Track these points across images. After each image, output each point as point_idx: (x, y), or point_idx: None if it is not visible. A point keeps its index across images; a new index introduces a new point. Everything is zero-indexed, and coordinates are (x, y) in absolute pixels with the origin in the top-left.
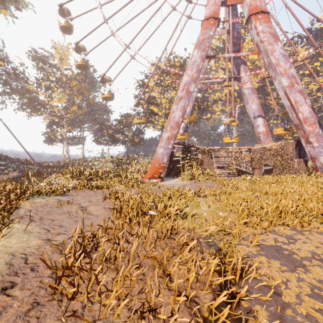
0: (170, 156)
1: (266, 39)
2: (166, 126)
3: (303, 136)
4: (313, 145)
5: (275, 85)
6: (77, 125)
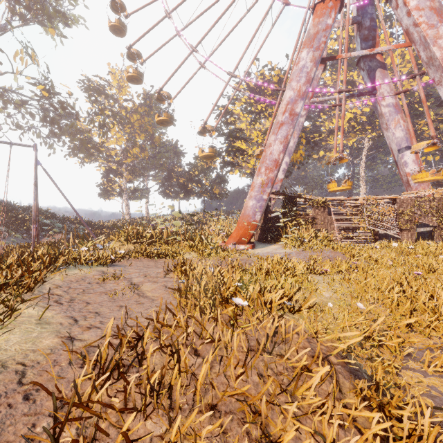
0: (265, 211)
1: (424, 20)
2: (259, 167)
3: None
4: None
5: (441, 93)
6: (139, 173)
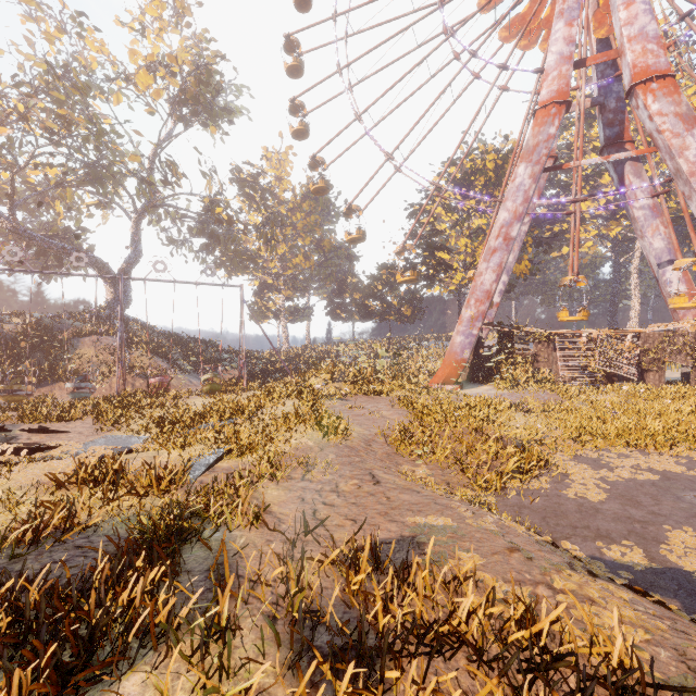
0: (475, 346)
1: (667, 127)
2: (468, 299)
3: None
4: None
5: (692, 209)
6: (300, 287)
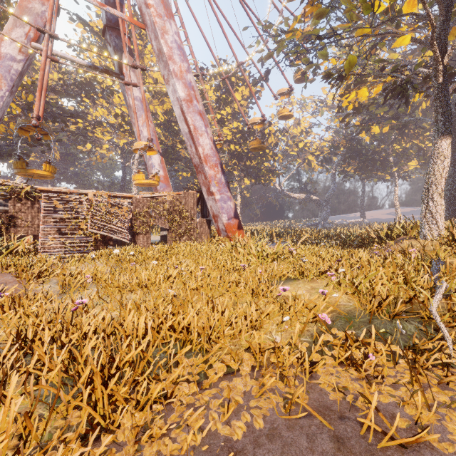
0: None
1: (153, 4)
2: None
3: (204, 183)
4: (215, 197)
5: (170, 94)
6: None
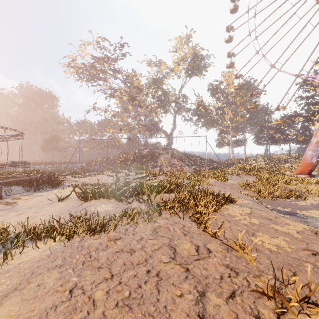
0: None
1: None
2: (316, 133)
3: None
4: None
5: None
6: (239, 130)
